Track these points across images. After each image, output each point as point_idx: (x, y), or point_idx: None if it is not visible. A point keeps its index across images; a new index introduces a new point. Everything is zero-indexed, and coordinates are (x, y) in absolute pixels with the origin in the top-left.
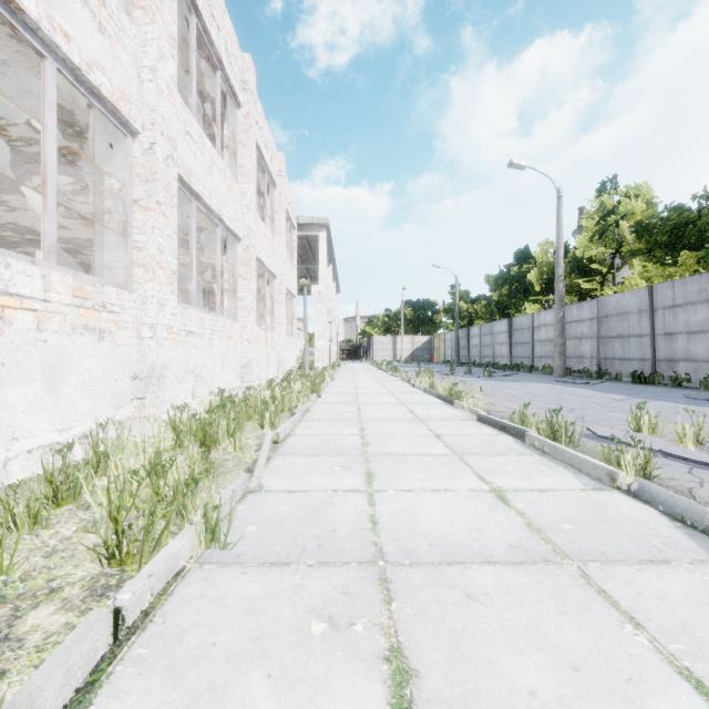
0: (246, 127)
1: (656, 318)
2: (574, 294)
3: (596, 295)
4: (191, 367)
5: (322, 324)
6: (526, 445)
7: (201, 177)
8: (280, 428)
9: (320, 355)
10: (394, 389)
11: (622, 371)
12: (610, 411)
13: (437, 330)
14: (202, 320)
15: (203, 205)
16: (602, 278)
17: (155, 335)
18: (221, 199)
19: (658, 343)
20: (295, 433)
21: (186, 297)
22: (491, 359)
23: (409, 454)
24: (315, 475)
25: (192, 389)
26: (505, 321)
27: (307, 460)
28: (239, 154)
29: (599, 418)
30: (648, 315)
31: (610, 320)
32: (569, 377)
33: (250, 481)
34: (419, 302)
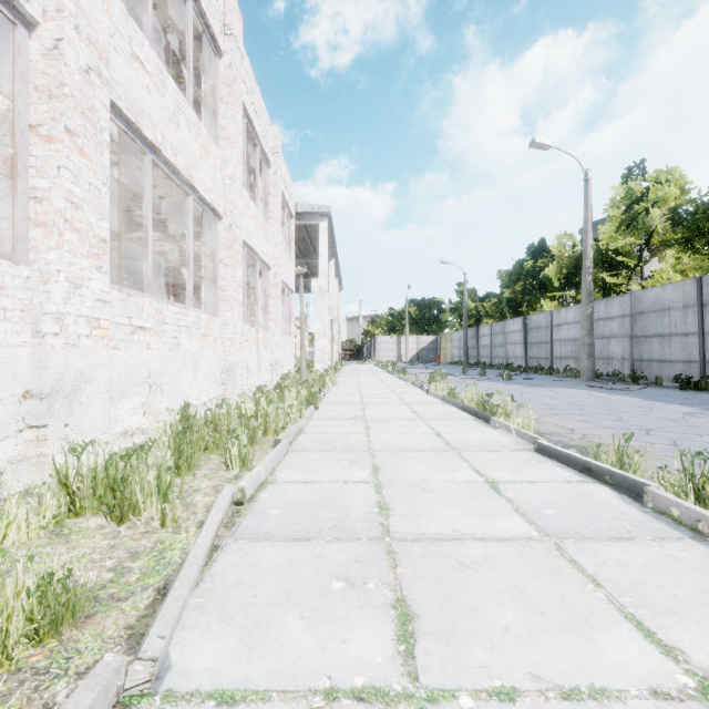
0: (229, 81)
1: (706, 314)
2: (597, 289)
3: (622, 290)
4: (141, 375)
5: (323, 322)
6: (650, 511)
7: (158, 124)
8: (249, 475)
9: (321, 356)
10: (407, 397)
11: (661, 375)
12: (703, 433)
13: (442, 330)
14: (160, 313)
15: (164, 163)
16: (628, 272)
17: (62, 330)
18: (191, 161)
19: (708, 343)
20: (274, 478)
21: (174, 292)
22: (503, 360)
23: (463, 537)
24: (290, 616)
25: (143, 404)
26: (520, 320)
27: (282, 555)
28: (220, 113)
29: (701, 446)
30: (696, 310)
31: (647, 317)
32: (599, 380)
33: (129, 671)
34: (424, 301)
